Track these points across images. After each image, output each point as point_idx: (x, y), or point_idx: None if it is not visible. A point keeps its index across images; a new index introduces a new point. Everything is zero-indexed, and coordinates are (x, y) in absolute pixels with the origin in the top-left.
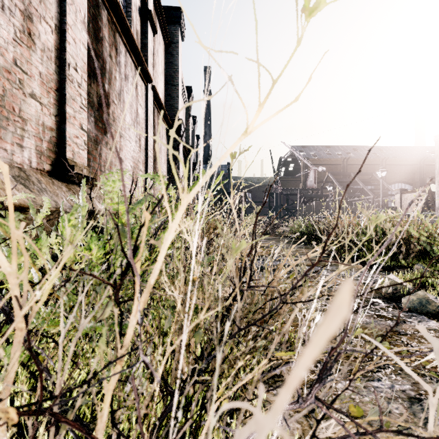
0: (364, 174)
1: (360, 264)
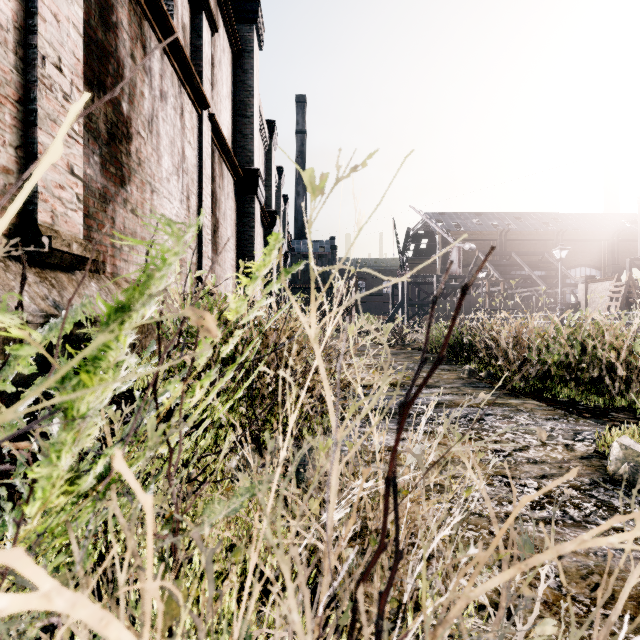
0: (531, 254)
1: (547, 403)
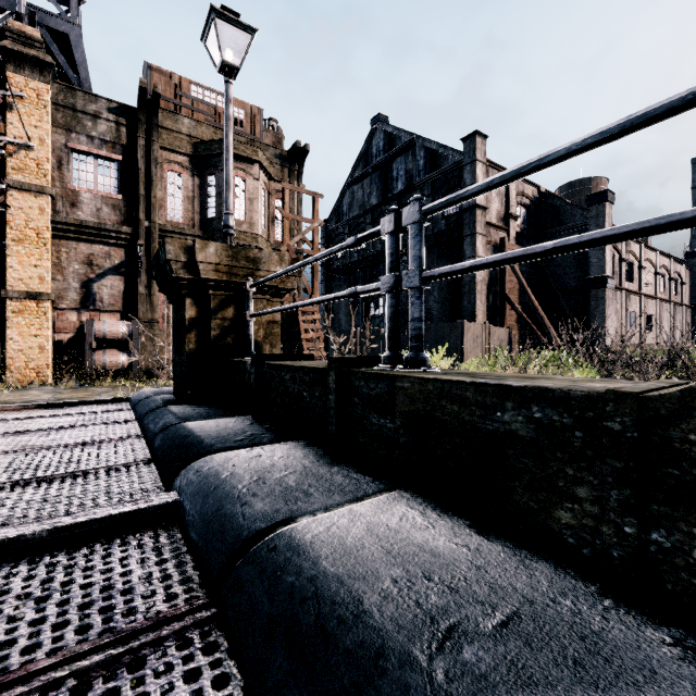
0: None
1: None
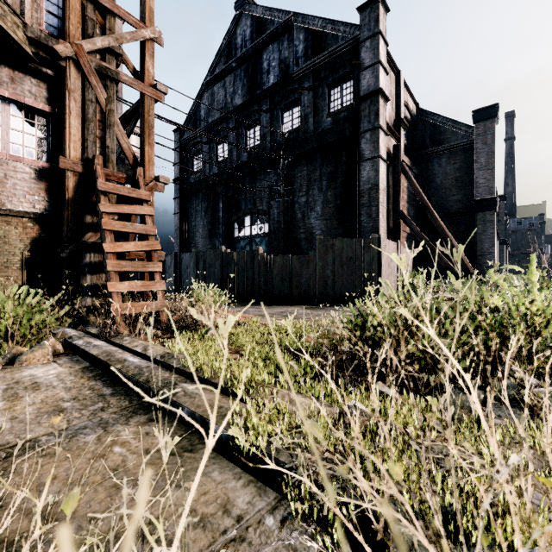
0: None
1: None
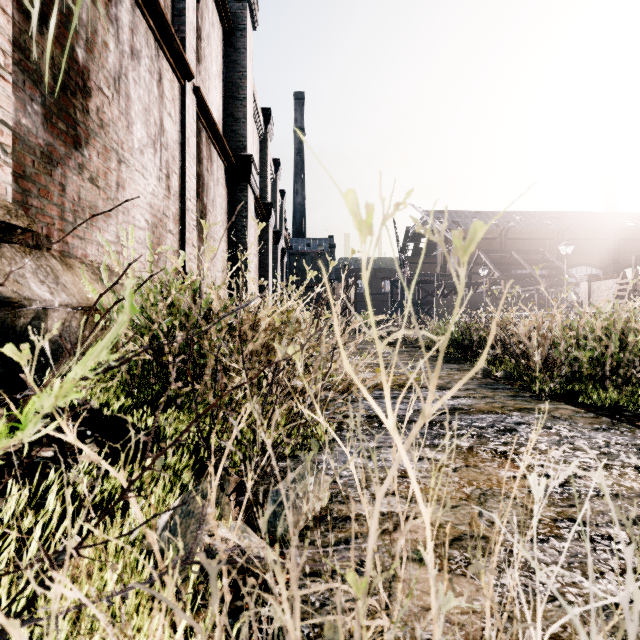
0: (532, 253)
1: (585, 408)
